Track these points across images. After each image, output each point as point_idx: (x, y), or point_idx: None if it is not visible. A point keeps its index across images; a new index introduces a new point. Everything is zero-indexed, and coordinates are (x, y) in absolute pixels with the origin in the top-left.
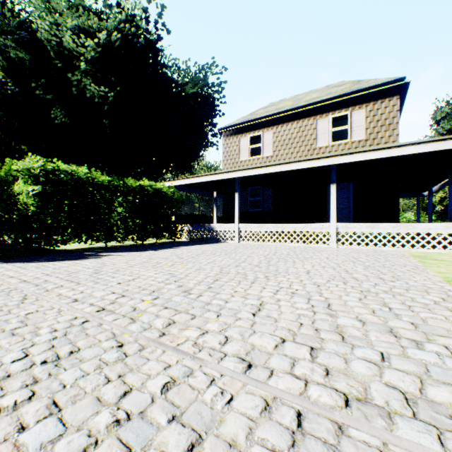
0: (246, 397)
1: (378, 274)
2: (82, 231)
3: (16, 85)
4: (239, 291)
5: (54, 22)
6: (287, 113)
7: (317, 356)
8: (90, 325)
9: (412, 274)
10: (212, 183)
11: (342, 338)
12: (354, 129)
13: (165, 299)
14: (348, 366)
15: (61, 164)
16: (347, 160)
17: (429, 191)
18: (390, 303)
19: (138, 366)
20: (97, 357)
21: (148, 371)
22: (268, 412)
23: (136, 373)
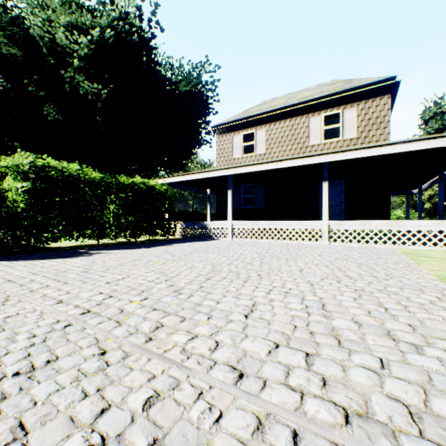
0: (236, 414)
1: (372, 272)
2: (73, 228)
3: (8, 81)
4: (231, 290)
5: (47, 19)
6: (280, 111)
7: (313, 363)
8: (73, 329)
9: (405, 272)
10: (205, 180)
11: (338, 342)
12: (346, 127)
13: (154, 299)
14: (346, 375)
15: (51, 160)
16: (339, 158)
17: (418, 189)
18: (385, 303)
19: (119, 378)
20: (75, 366)
21: (130, 384)
22: (260, 433)
23: (117, 386)
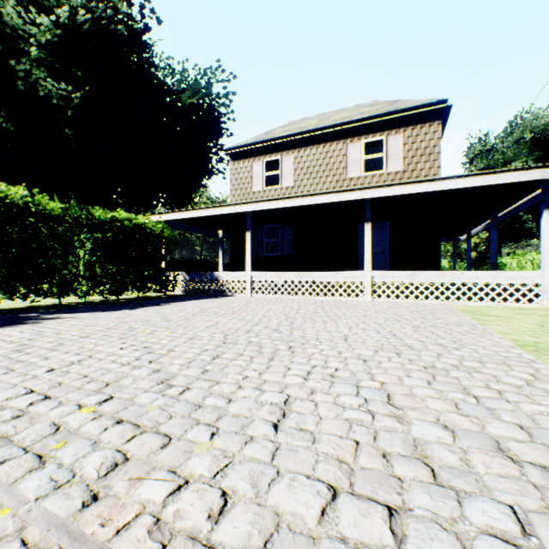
0: None
1: (435, 338)
2: (17, 282)
3: None
4: (251, 376)
5: None
6: (312, 134)
7: (406, 535)
8: None
9: (474, 337)
10: (216, 219)
11: (433, 475)
12: (391, 158)
13: (123, 400)
14: None
15: None
16: (385, 194)
17: (467, 235)
18: (471, 387)
19: None
20: None
21: None
22: None
23: None
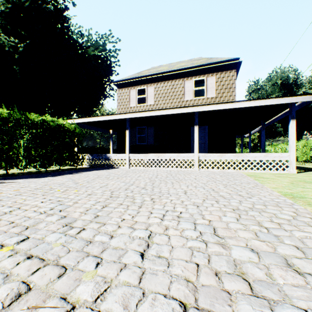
0: None
1: (236, 191)
2: None
3: None
4: (127, 219)
5: None
6: (164, 74)
7: None
8: None
9: (258, 190)
10: (108, 122)
11: (251, 288)
12: (209, 89)
13: (36, 240)
14: None
15: None
16: (206, 109)
17: (249, 134)
18: (263, 222)
19: None
20: None
21: None
22: None
23: None
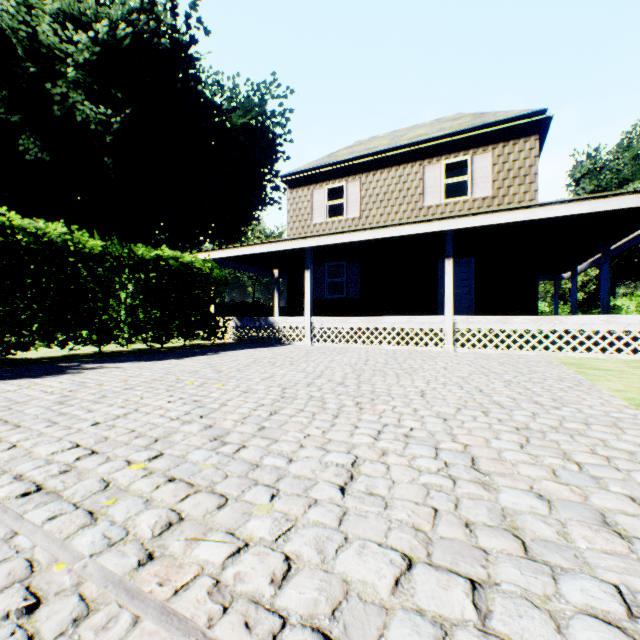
0: None
1: (530, 395)
2: (55, 328)
3: None
4: (314, 434)
5: (24, 3)
6: (382, 155)
7: (490, 610)
8: None
9: (579, 394)
10: (271, 256)
11: (524, 548)
12: (477, 181)
13: (174, 457)
14: None
15: (16, 216)
16: (470, 224)
17: (572, 272)
18: (573, 452)
19: None
20: None
21: None
22: None
23: None
